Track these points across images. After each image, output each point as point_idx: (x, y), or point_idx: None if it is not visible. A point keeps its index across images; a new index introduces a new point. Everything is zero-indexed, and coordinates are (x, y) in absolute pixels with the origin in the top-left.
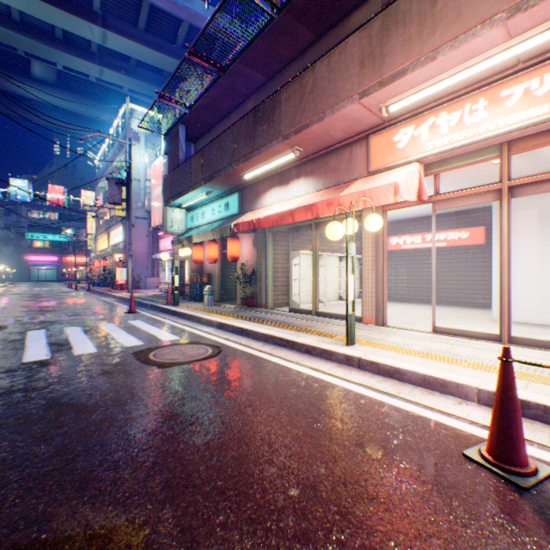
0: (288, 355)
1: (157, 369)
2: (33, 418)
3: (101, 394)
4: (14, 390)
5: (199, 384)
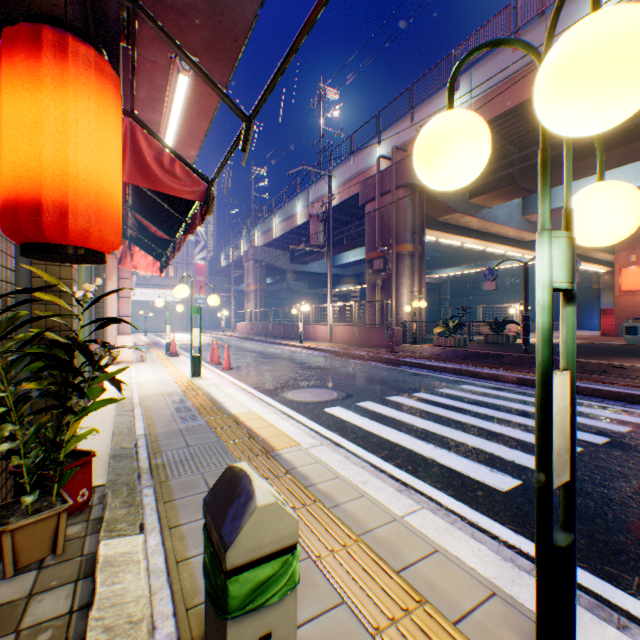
0: (235, 387)
1: (322, 385)
2: (352, 376)
3: (338, 379)
4: (380, 381)
5: (297, 380)
